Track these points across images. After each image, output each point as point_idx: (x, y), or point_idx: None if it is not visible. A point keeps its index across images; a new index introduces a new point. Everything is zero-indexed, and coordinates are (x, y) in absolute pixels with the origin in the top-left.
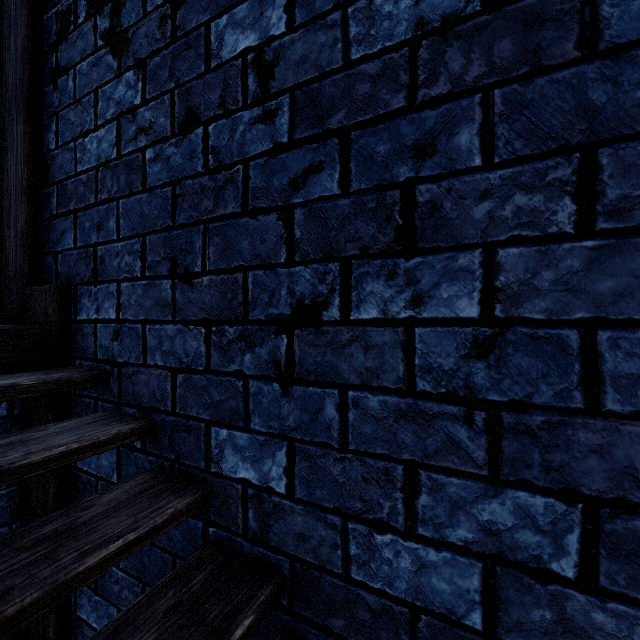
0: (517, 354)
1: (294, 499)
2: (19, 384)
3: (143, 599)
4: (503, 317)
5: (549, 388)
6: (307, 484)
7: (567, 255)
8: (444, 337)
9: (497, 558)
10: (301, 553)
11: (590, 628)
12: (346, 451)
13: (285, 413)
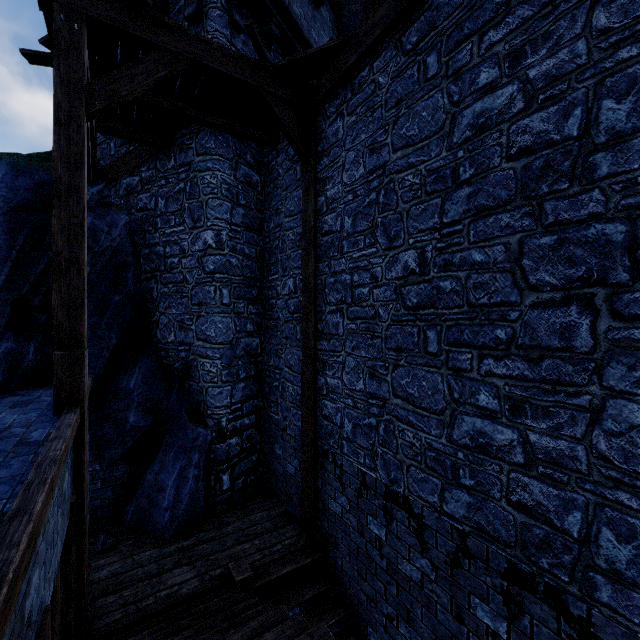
0: None
1: None
2: (321, 590)
3: None
4: None
5: None
6: None
7: None
8: None
9: None
10: None
11: None
12: None
13: (385, 638)
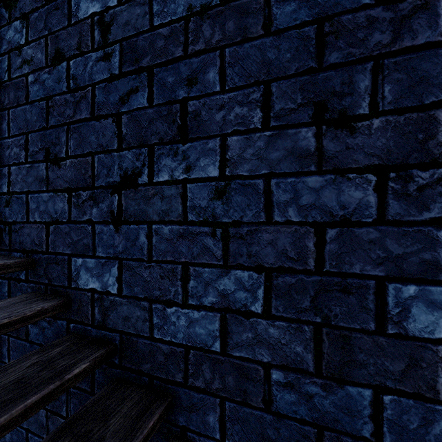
0: (236, 195)
1: (122, 296)
2: None
3: (14, 361)
4: (230, 175)
5: (250, 212)
6: (129, 285)
7: (258, 140)
8: (202, 188)
9: (227, 309)
10: (126, 328)
11: (268, 337)
12: (151, 261)
13: (117, 243)
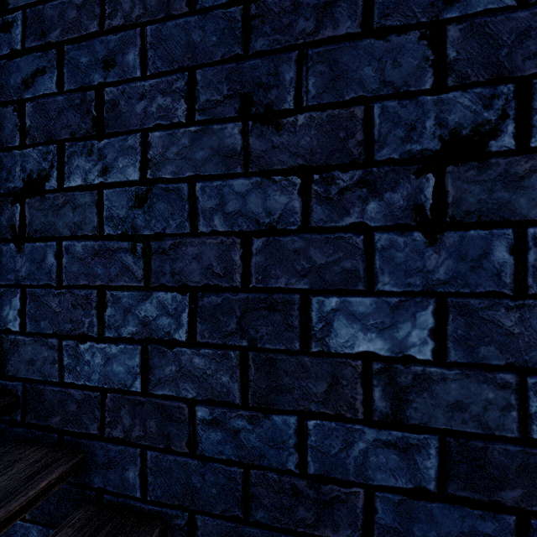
0: (159, 202)
1: (26, 333)
2: None
3: None
4: (152, 178)
5: (174, 222)
6: (35, 319)
7: (182, 136)
8: (120, 195)
9: (149, 340)
10: (31, 375)
11: (193, 369)
12: (61, 287)
13: (19, 266)
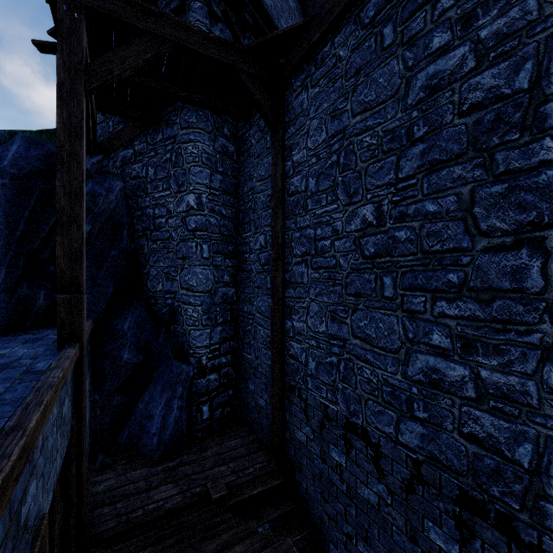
0: None
1: None
2: (288, 509)
3: None
4: None
5: None
6: None
7: None
8: None
9: None
10: None
11: None
12: None
13: None
